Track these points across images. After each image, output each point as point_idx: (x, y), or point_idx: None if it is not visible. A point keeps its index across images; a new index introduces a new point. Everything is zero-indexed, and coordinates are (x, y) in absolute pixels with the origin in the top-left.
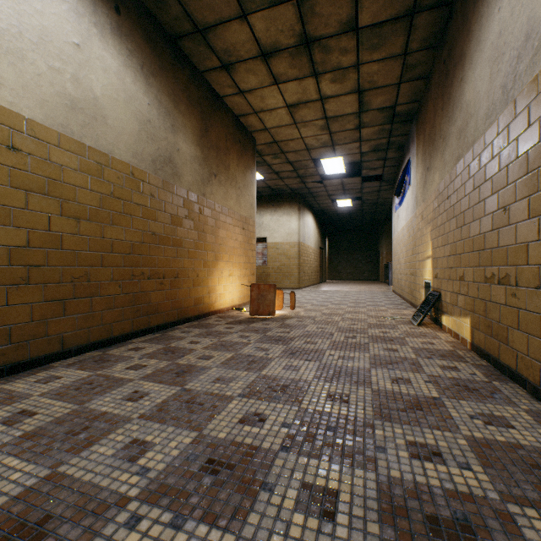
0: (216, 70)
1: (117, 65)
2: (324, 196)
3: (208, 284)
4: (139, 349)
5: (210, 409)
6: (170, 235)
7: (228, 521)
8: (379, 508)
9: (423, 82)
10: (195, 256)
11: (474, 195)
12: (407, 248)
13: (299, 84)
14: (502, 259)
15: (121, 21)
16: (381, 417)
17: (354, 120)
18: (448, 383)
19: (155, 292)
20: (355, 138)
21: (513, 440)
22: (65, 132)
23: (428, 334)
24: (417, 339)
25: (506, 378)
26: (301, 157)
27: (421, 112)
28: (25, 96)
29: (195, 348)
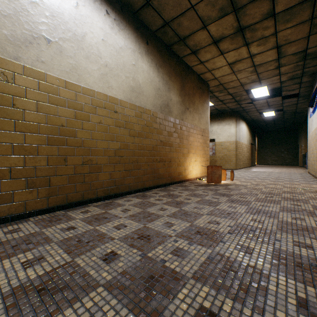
0: (189, 55)
1: (147, 67)
2: (253, 111)
3: (184, 165)
4: (157, 193)
5: (194, 217)
6: (167, 141)
7: (208, 247)
8: (272, 256)
9: None
10: (178, 151)
11: None
12: None
13: (236, 52)
14: None
15: (148, 47)
16: (281, 230)
17: (274, 63)
18: None
19: (161, 168)
20: (275, 73)
21: None
22: (130, 101)
23: None
24: None
25: None
26: (237, 90)
27: None
28: (119, 91)
29: (181, 195)
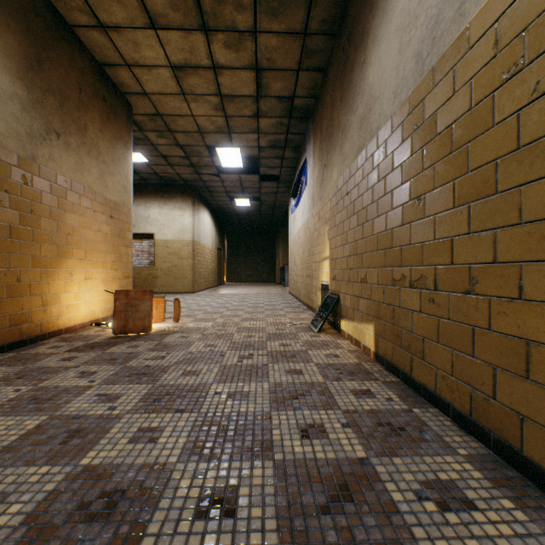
0: None
1: None
2: (221, 192)
3: (43, 292)
4: None
5: None
6: None
7: None
8: None
9: (321, 75)
10: (13, 249)
11: (379, 187)
12: (303, 250)
13: (185, 38)
14: (416, 258)
15: None
16: (293, 544)
17: (252, 105)
18: (369, 422)
19: None
20: (253, 128)
21: (490, 544)
22: None
23: (330, 342)
24: (320, 351)
25: (423, 399)
26: (193, 141)
27: (318, 109)
28: None
29: None
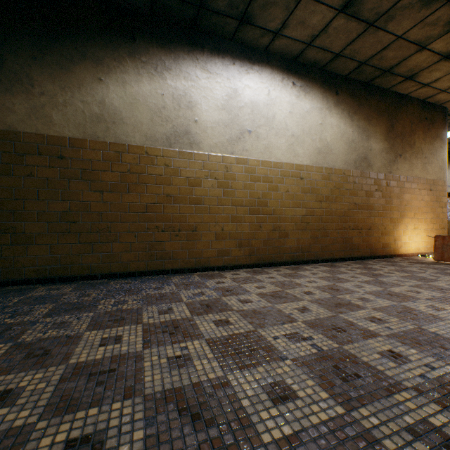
0: (400, 83)
1: (336, 121)
2: None
3: (393, 234)
4: (349, 265)
5: (390, 286)
6: (364, 203)
7: (394, 301)
8: None
9: None
10: (382, 215)
11: None
12: None
13: None
14: None
15: (338, 97)
16: None
17: None
18: None
19: (355, 237)
20: None
21: None
22: (316, 165)
23: None
24: None
25: None
26: None
27: None
28: (304, 157)
29: (382, 269)
